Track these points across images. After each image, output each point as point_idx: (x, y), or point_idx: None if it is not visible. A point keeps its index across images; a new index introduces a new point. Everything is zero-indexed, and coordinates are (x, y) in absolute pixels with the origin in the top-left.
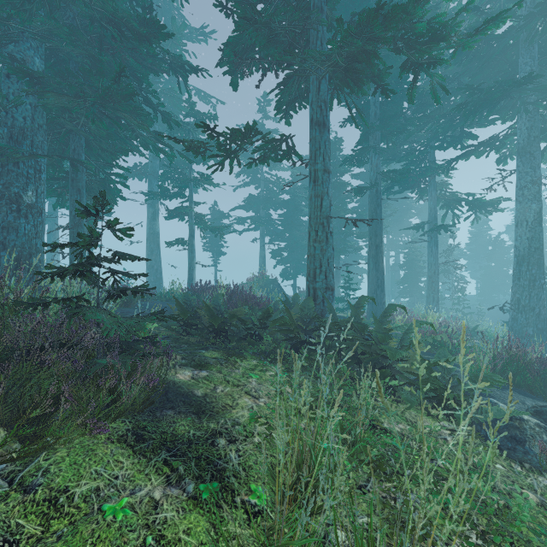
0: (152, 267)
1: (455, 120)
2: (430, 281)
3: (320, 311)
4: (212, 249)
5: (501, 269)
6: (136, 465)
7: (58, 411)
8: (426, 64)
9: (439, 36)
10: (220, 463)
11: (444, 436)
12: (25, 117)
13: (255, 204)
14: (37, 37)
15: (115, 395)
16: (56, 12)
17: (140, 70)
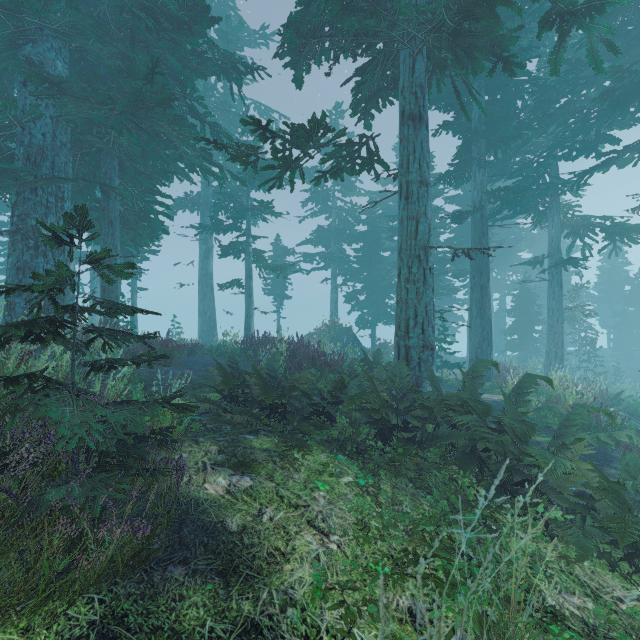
0: (205, 313)
1: (590, 119)
2: (551, 332)
3: (415, 378)
4: (274, 292)
5: None
6: None
7: None
8: (580, 14)
9: None
10: None
11: None
12: (44, 133)
13: (325, 238)
14: (59, 35)
15: (77, 553)
16: (81, 3)
17: (183, 72)
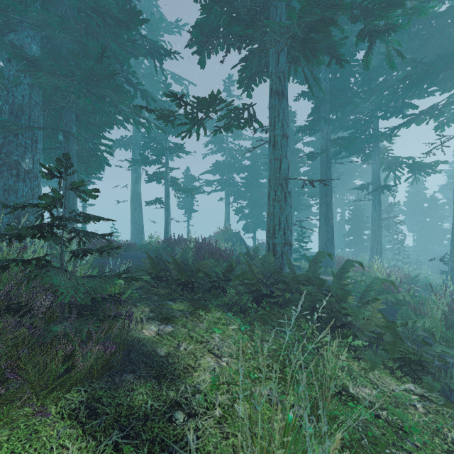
0: (135, 222)
1: (398, 92)
2: (374, 235)
3: (279, 264)
4: (185, 207)
5: (436, 224)
6: (82, 451)
7: (9, 381)
8: (381, 32)
9: (397, 1)
10: (176, 449)
11: (412, 402)
12: (23, 95)
13: (221, 169)
14: (33, 26)
15: (70, 363)
16: (50, 4)
17: (121, 54)
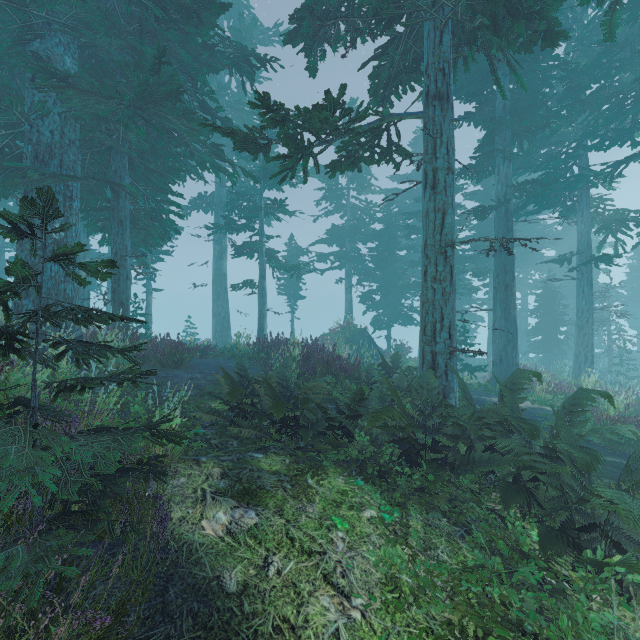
0: (218, 314)
1: (627, 105)
2: (580, 333)
3: (442, 389)
4: (288, 292)
5: None
6: None
7: None
8: None
9: None
10: None
11: None
12: (52, 131)
13: (339, 237)
14: (67, 30)
15: None
16: None
17: (193, 65)
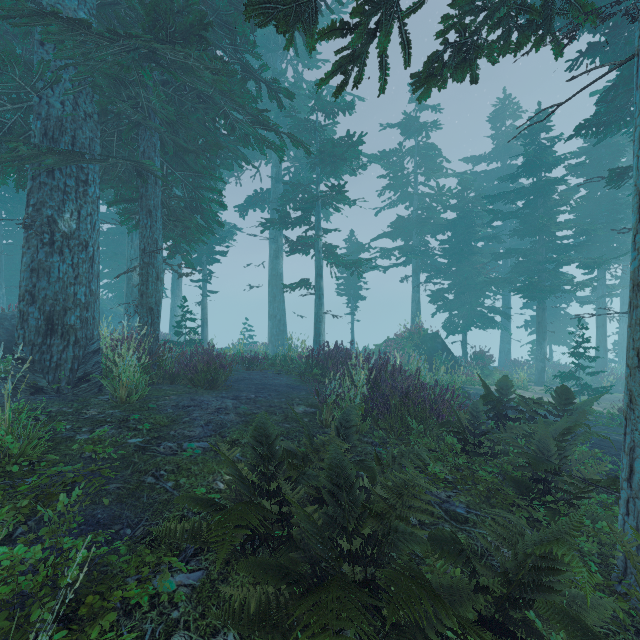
0: (274, 316)
1: None
2: None
3: None
4: (348, 292)
5: None
6: None
7: None
8: None
9: None
10: None
11: None
12: (63, 101)
13: (405, 229)
14: None
15: None
16: None
17: (229, 9)
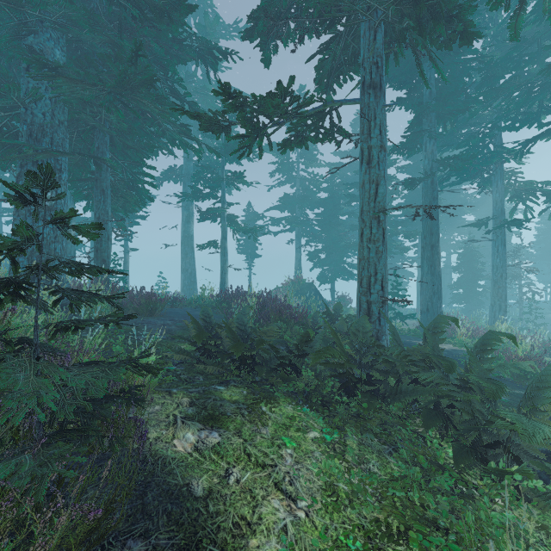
0: (186, 270)
1: (534, 92)
2: (495, 287)
3: (376, 332)
4: (246, 251)
5: None
6: None
7: None
8: None
9: None
10: None
11: None
12: (44, 113)
13: (290, 204)
14: (57, 27)
15: (23, 536)
16: None
17: (165, 57)
